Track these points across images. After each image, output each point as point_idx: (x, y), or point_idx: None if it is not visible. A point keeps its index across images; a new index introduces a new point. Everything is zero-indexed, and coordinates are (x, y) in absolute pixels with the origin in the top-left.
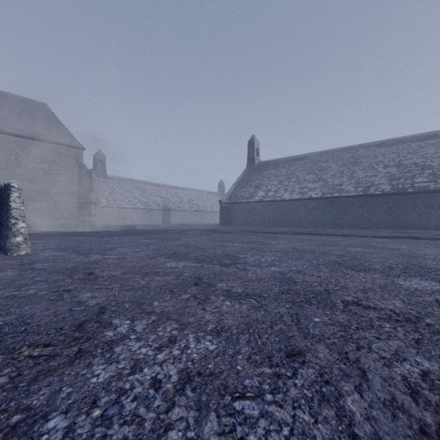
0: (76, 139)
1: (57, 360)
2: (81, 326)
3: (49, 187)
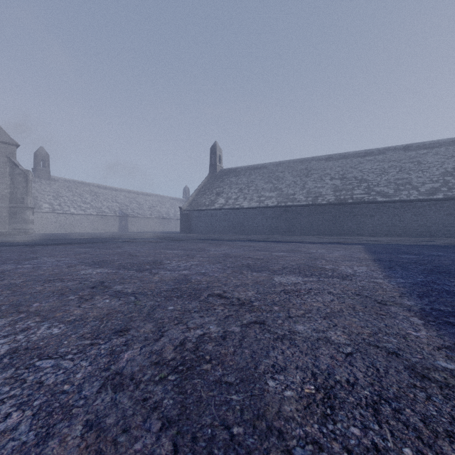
0: (7, 134)
1: None
2: None
3: None
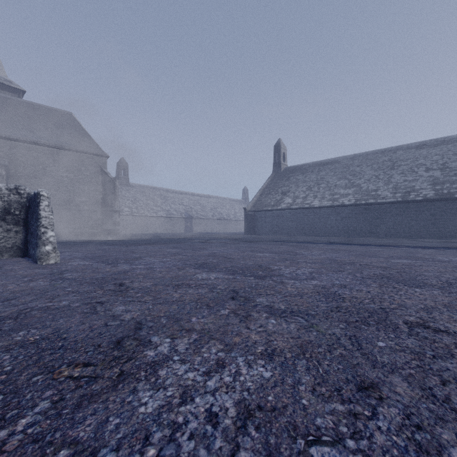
0: (100, 148)
1: (99, 383)
2: (119, 344)
3: (74, 195)
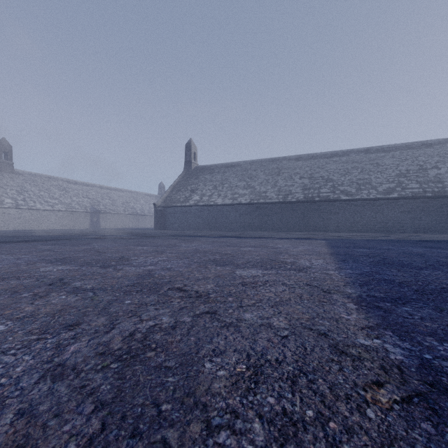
0: None
1: None
2: None
3: None
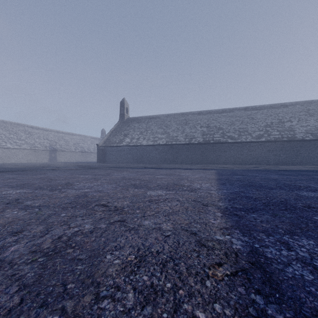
0: None
1: None
2: None
3: None
